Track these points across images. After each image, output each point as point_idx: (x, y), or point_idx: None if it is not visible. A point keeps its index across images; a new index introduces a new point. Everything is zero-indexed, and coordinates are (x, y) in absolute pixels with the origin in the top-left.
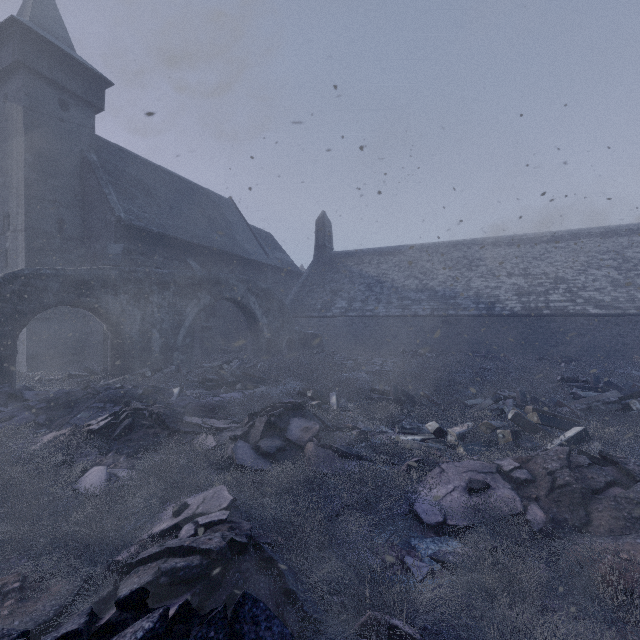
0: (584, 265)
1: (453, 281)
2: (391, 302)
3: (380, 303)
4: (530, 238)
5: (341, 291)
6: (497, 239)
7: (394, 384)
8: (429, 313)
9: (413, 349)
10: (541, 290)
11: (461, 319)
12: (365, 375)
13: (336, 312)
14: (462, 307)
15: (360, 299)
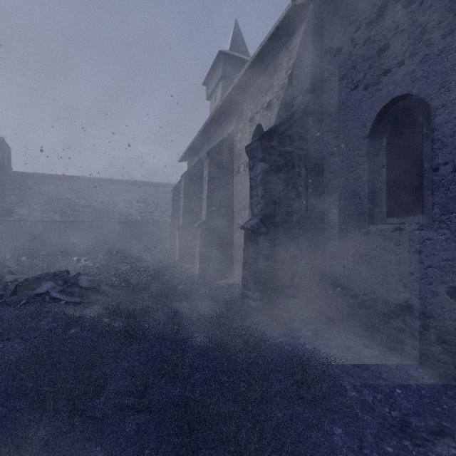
0: (169, 200)
1: (108, 202)
2: (65, 212)
3: (57, 213)
4: (150, 184)
5: (22, 203)
6: (134, 182)
7: (61, 251)
8: (92, 220)
9: (80, 241)
10: (151, 210)
11: (111, 224)
12: (44, 254)
13: (17, 218)
14: (112, 217)
15: (40, 209)
